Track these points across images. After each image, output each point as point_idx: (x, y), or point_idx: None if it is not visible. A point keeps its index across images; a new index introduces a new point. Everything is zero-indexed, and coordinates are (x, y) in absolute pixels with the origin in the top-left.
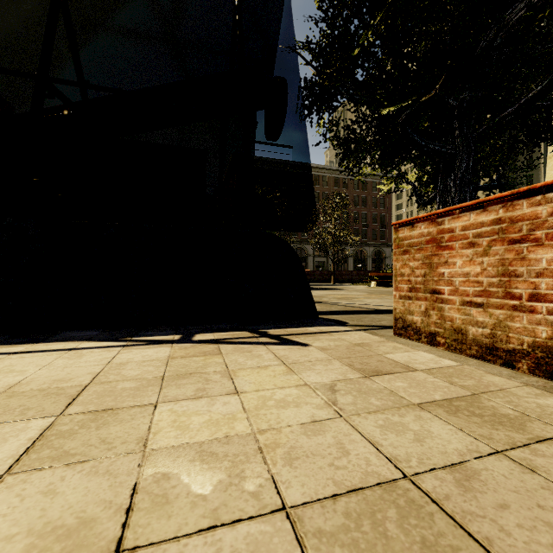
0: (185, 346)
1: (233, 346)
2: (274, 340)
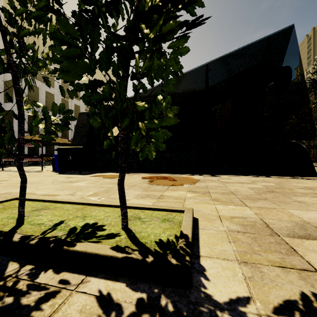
0: (273, 178)
1: (290, 179)
2: (304, 179)
